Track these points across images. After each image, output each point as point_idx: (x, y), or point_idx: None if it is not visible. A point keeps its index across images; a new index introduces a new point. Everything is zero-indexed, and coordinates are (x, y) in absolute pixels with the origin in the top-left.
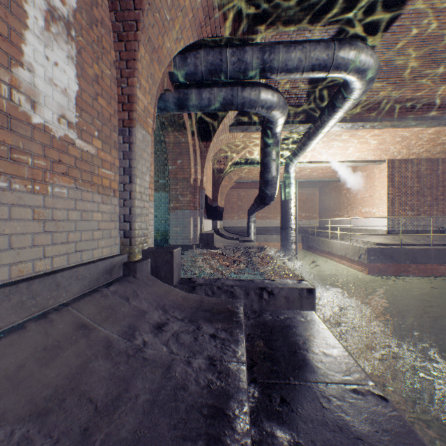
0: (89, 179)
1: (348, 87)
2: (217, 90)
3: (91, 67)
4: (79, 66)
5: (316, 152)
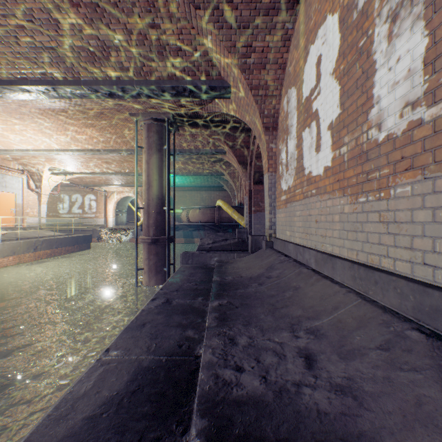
0: None
1: None
2: None
3: None
4: (429, 7)
5: None
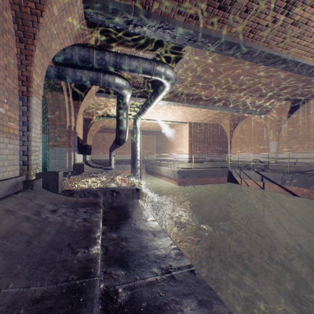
0: (2, 129)
1: (163, 84)
2: (87, 72)
3: (3, 60)
4: None
5: (152, 114)
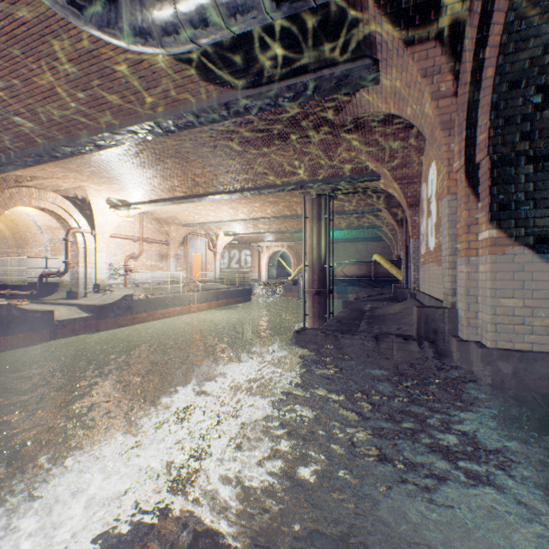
0: None
1: None
2: None
3: None
4: None
5: None
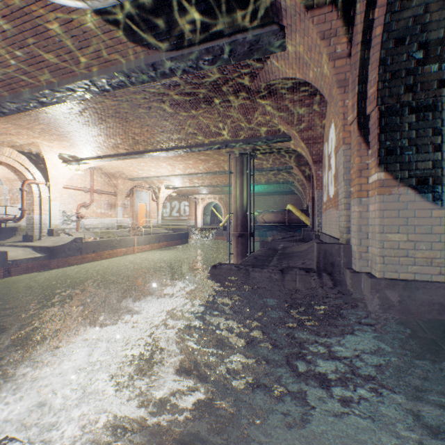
0: None
1: None
2: None
3: None
4: None
5: None
